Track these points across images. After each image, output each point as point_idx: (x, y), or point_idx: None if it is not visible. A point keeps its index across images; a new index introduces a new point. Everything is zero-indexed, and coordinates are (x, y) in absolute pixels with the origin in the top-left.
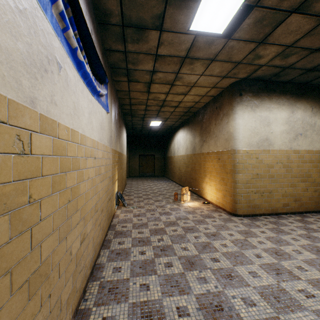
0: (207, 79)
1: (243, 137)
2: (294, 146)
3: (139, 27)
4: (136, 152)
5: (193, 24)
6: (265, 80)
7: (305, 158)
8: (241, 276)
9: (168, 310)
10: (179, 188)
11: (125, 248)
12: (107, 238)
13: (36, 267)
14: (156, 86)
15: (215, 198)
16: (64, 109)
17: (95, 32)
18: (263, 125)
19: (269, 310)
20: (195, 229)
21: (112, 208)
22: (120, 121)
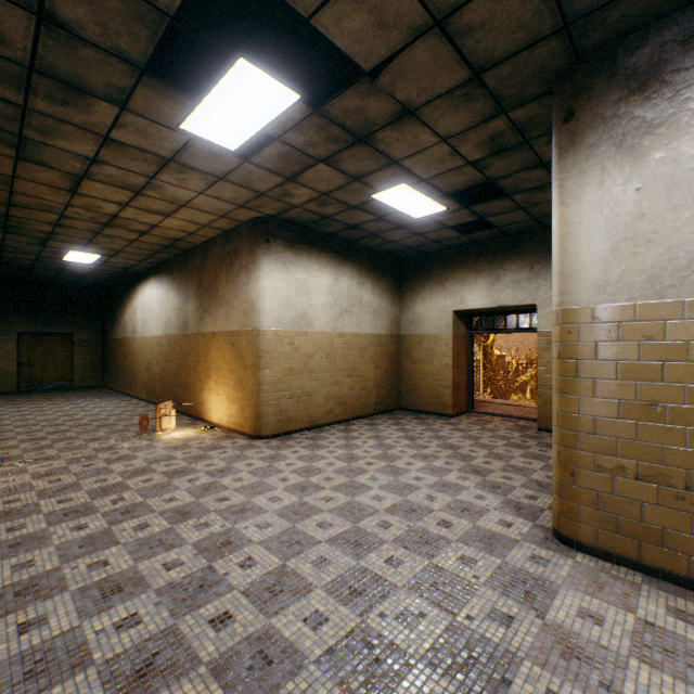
0: (212, 201)
1: (271, 310)
2: (339, 327)
3: (74, 86)
4: (7, 324)
5: (188, 124)
6: (302, 226)
7: (352, 344)
8: (259, 506)
9: (150, 571)
10: (150, 408)
11: (33, 532)
12: None
13: None
14: (97, 185)
15: (227, 417)
16: None
17: None
18: (301, 294)
19: (287, 524)
20: (189, 470)
21: None
22: None
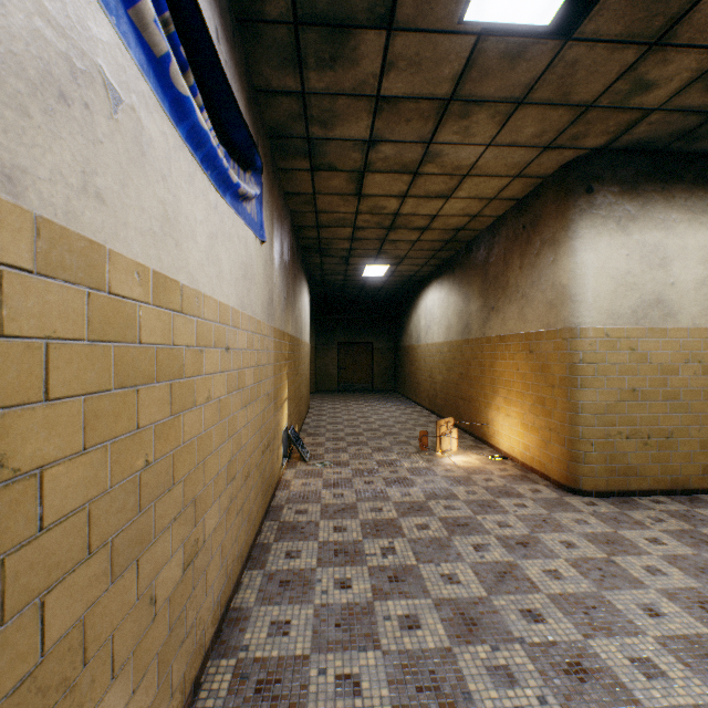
0: (502, 155)
1: (595, 297)
2: None
3: (336, 24)
4: (331, 336)
5: (474, 4)
6: (654, 152)
7: None
8: (610, 672)
9: None
10: (431, 419)
11: (302, 568)
12: (260, 541)
13: (22, 672)
14: (376, 178)
15: (520, 447)
16: (129, 215)
17: (227, 39)
18: (650, 266)
19: None
20: (474, 526)
21: (274, 467)
22: (295, 265)
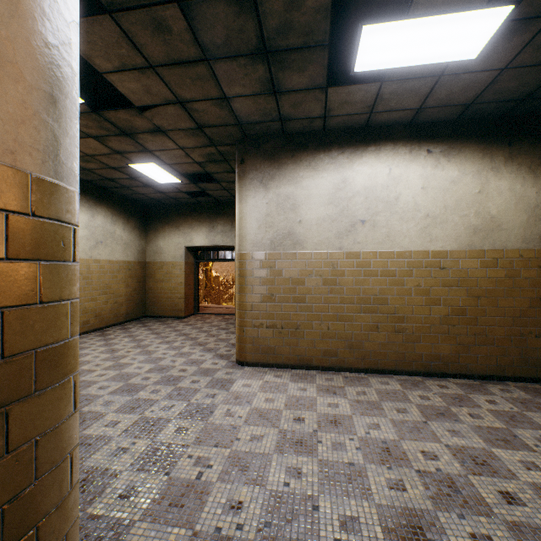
0: None
1: None
2: (95, 255)
3: None
4: None
5: None
6: None
7: (107, 269)
8: None
9: None
10: None
11: None
12: None
13: None
14: None
15: None
16: None
17: None
18: None
19: None
20: None
21: None
22: None
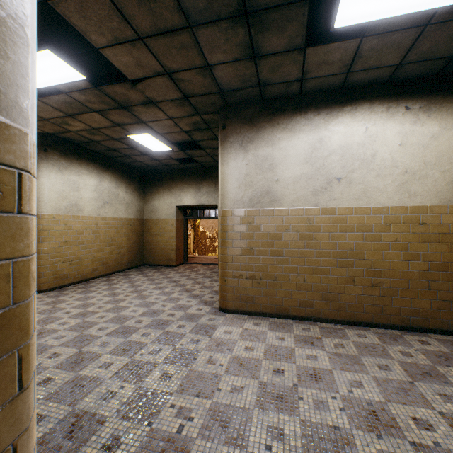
0: None
1: (49, 200)
2: (102, 213)
3: None
4: None
5: None
6: (75, 143)
7: (112, 225)
8: (52, 329)
9: None
10: None
11: None
12: None
13: None
14: None
15: None
16: None
17: None
18: (73, 190)
19: (77, 333)
20: None
21: None
22: None
